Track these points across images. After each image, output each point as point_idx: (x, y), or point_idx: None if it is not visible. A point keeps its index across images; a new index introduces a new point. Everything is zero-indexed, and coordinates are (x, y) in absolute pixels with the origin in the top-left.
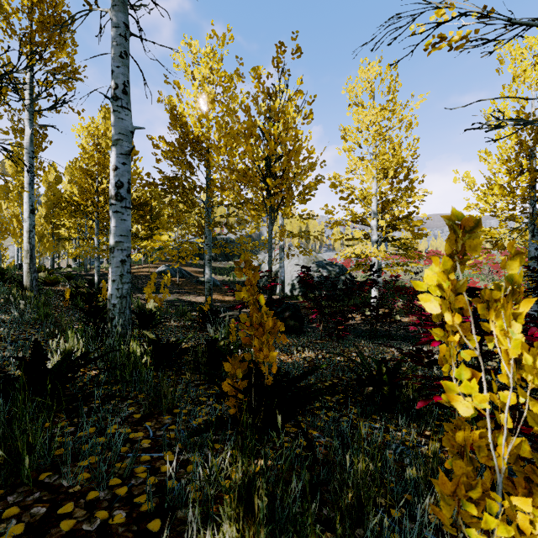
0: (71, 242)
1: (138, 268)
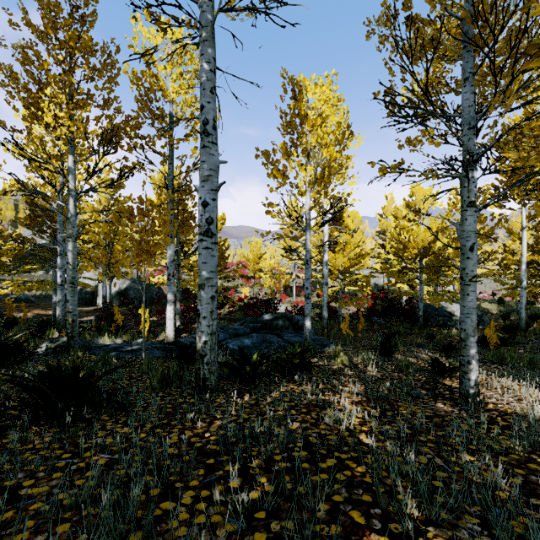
0: None
1: None
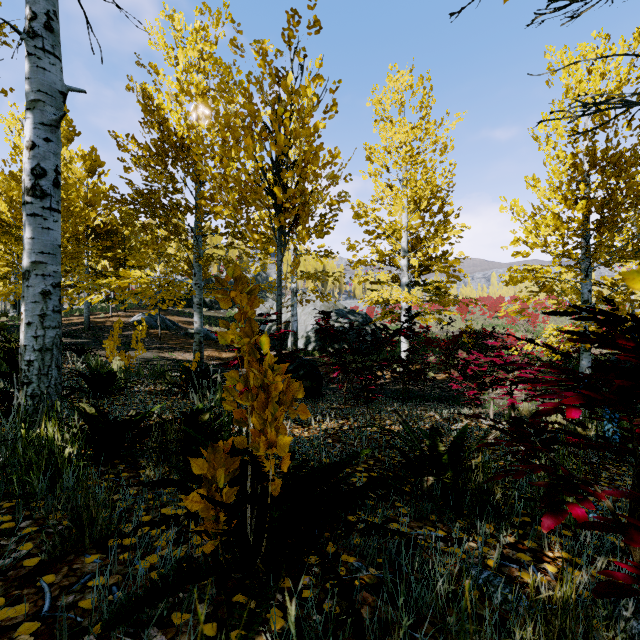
0: (7, 282)
1: (104, 317)
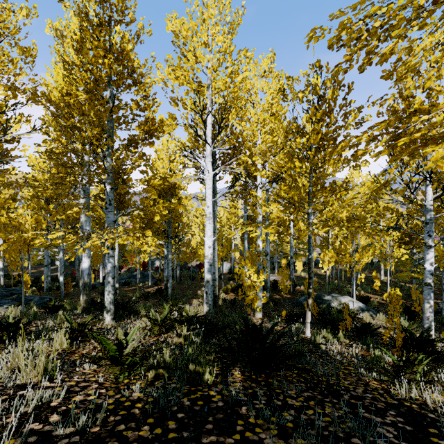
0: None
1: None
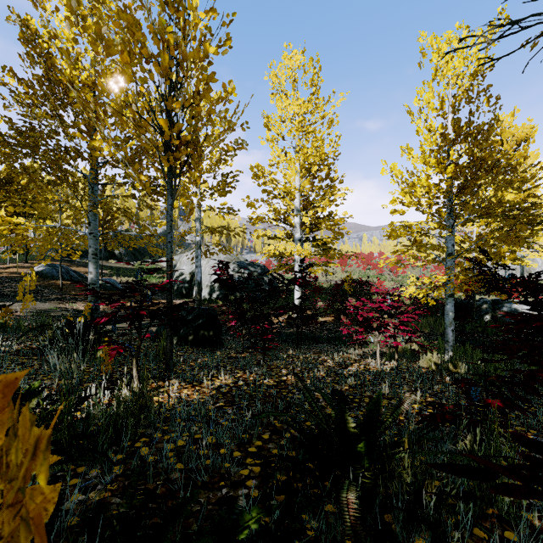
0: None
1: (0, 268)
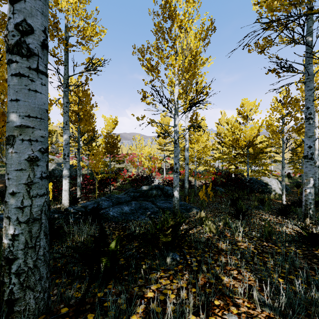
0: None
1: None
